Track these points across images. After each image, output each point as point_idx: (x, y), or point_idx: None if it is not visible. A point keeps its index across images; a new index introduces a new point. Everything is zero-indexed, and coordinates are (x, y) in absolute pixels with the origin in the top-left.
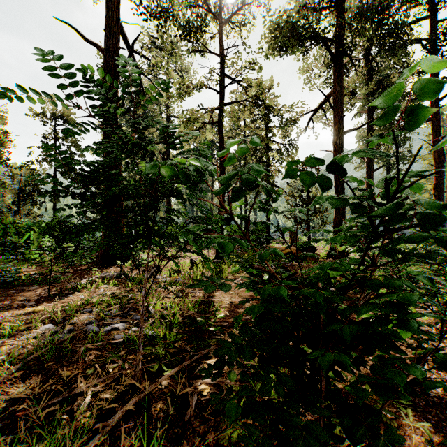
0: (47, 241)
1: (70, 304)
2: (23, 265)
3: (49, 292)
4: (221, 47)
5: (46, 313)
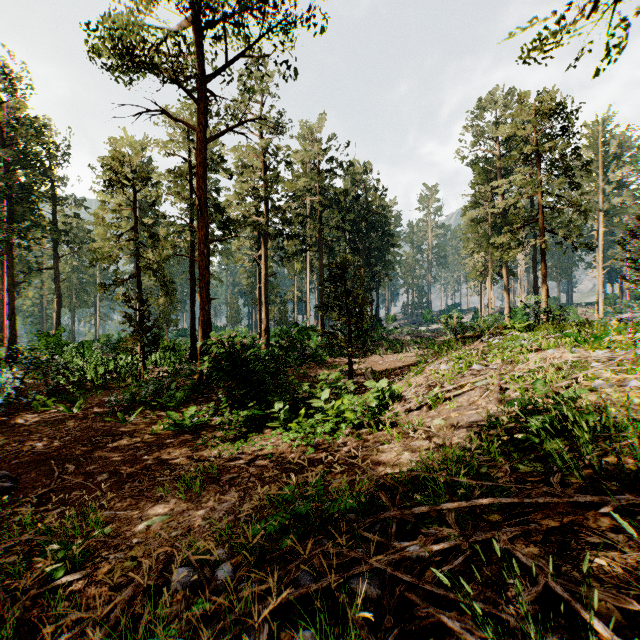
0: None
1: None
2: None
3: None
4: None
5: None
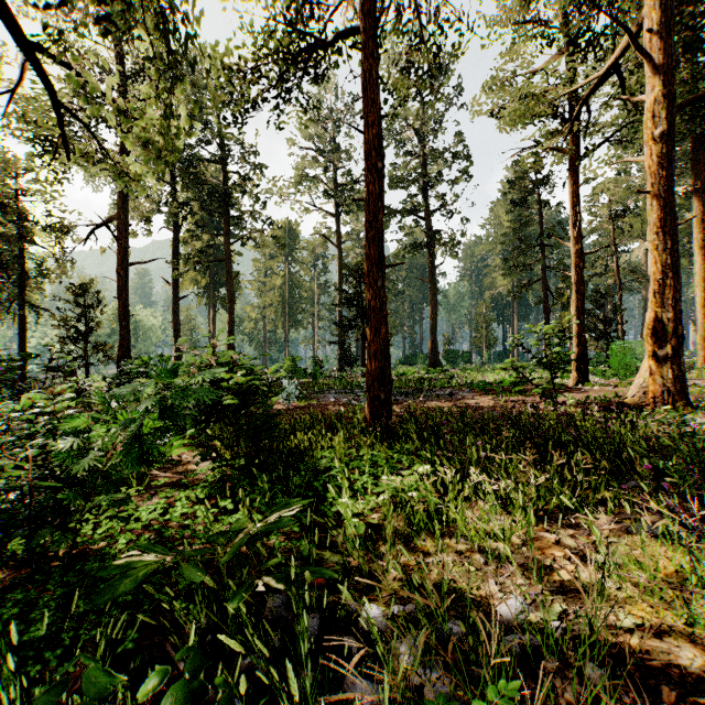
0: None
1: None
2: None
3: None
4: None
5: None
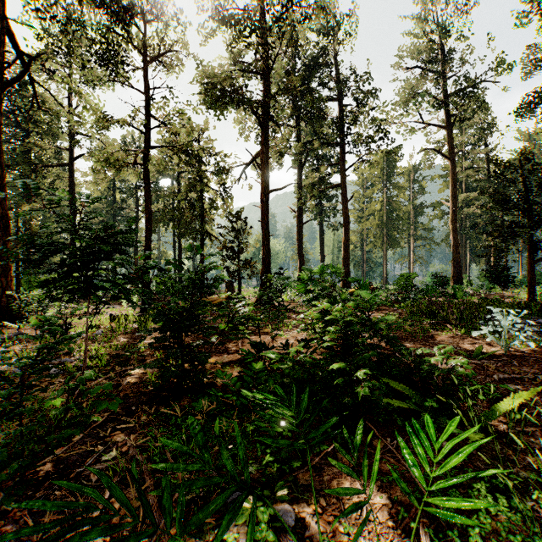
0: None
1: None
2: None
3: None
4: (147, 84)
5: None
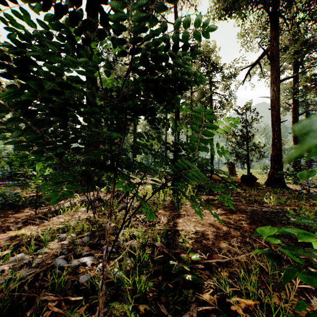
0: (47, 170)
1: (46, 230)
2: (28, 188)
3: (36, 214)
4: (176, 17)
5: (24, 239)
